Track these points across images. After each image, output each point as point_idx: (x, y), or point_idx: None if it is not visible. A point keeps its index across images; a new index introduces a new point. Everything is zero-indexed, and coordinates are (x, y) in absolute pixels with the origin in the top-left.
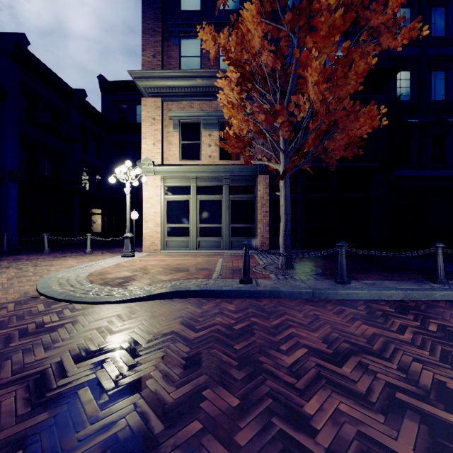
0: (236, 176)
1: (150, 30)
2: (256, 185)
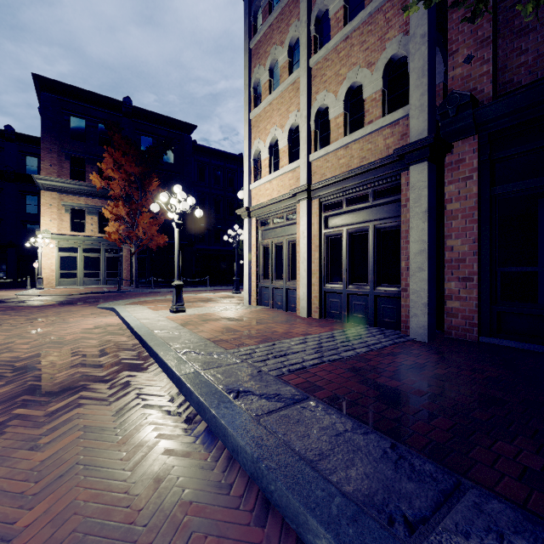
0: (110, 244)
1: (48, 149)
2: (123, 249)
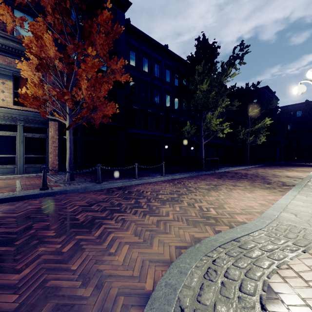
0: (30, 119)
1: None
2: (48, 128)
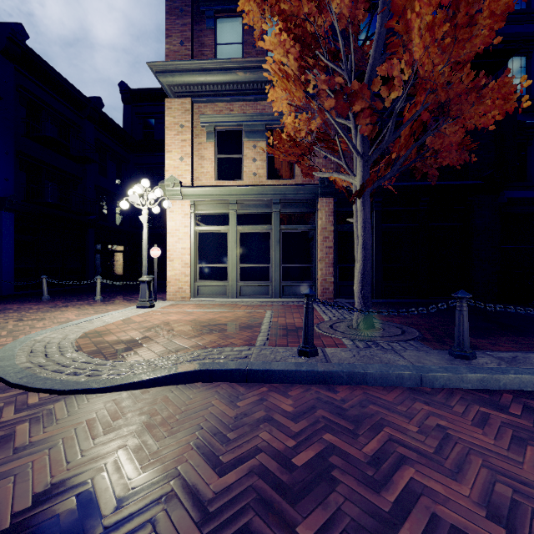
0: (290, 200)
1: (176, 9)
2: (316, 212)
